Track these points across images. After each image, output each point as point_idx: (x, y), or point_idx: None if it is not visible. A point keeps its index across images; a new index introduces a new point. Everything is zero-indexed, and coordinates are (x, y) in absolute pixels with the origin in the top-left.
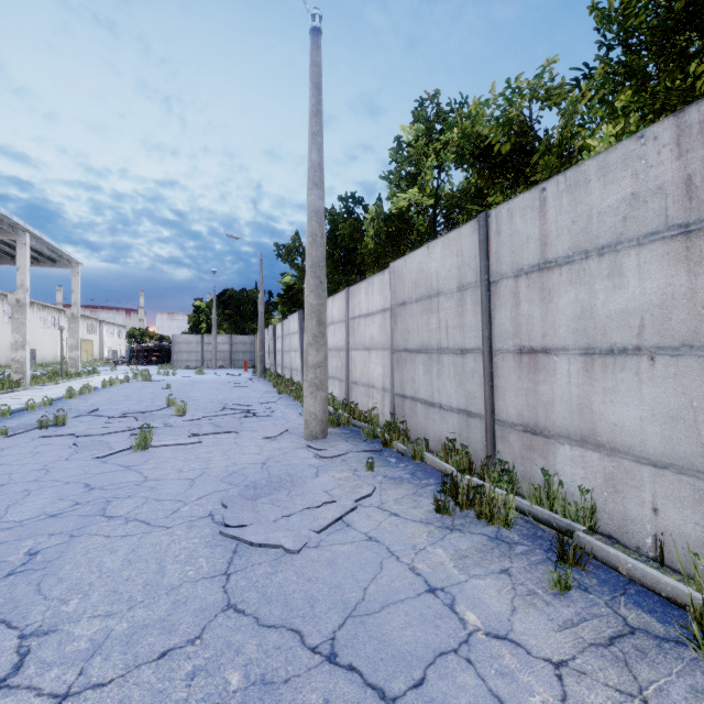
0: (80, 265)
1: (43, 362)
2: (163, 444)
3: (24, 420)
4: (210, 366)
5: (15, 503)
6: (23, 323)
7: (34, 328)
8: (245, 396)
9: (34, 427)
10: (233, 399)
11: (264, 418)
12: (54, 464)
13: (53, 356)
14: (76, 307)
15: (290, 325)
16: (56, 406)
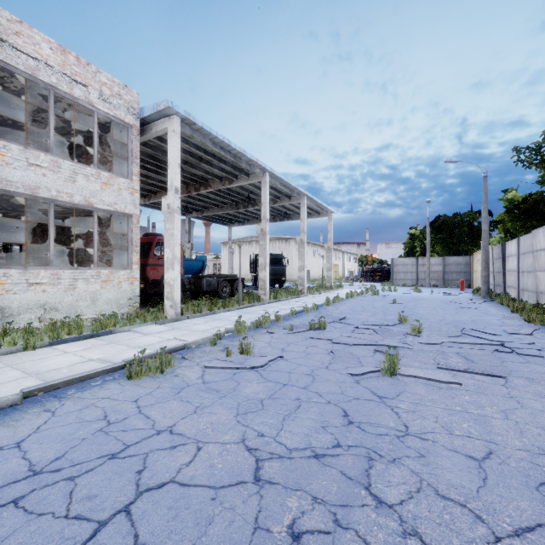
0: (332, 213)
1: (313, 278)
2: (412, 375)
3: (302, 320)
4: (423, 285)
5: (289, 415)
6: (303, 254)
7: (309, 258)
8: (480, 320)
9: (307, 327)
10: (466, 323)
11: (532, 359)
12: (318, 371)
13: (318, 275)
14: (330, 242)
15: (537, 239)
16: (319, 311)
